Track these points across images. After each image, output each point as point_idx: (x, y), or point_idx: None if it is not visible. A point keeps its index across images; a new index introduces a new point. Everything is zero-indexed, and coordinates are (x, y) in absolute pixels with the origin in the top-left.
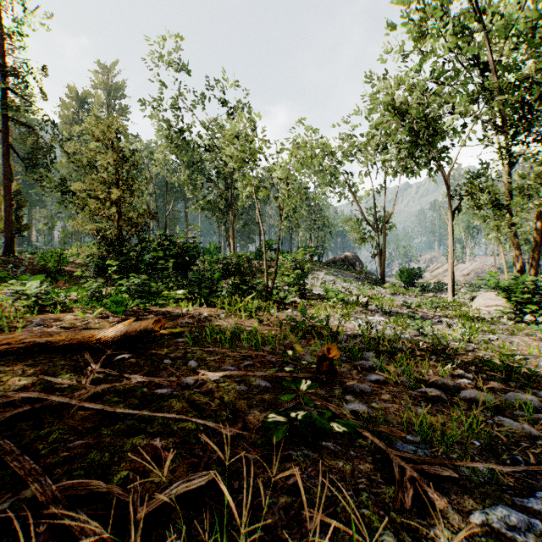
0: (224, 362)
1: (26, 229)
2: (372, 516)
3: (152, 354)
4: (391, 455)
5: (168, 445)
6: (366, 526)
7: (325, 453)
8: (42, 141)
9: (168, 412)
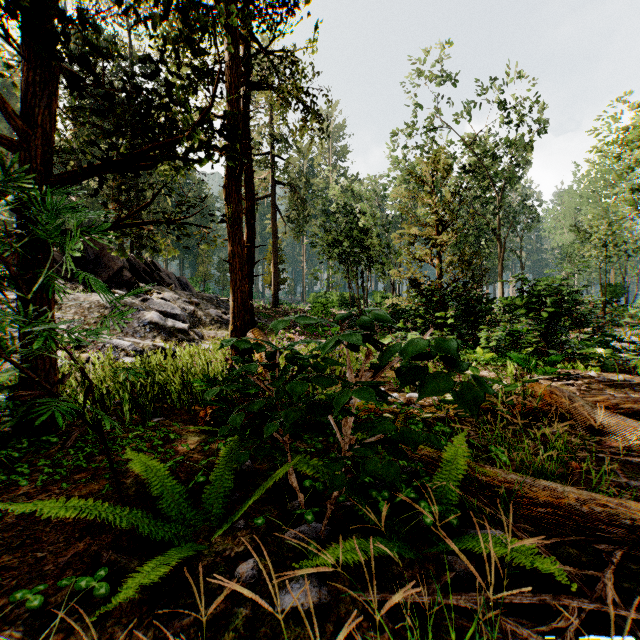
0: None
1: (284, 281)
2: None
3: None
4: None
5: None
6: None
7: None
8: (299, 198)
9: None
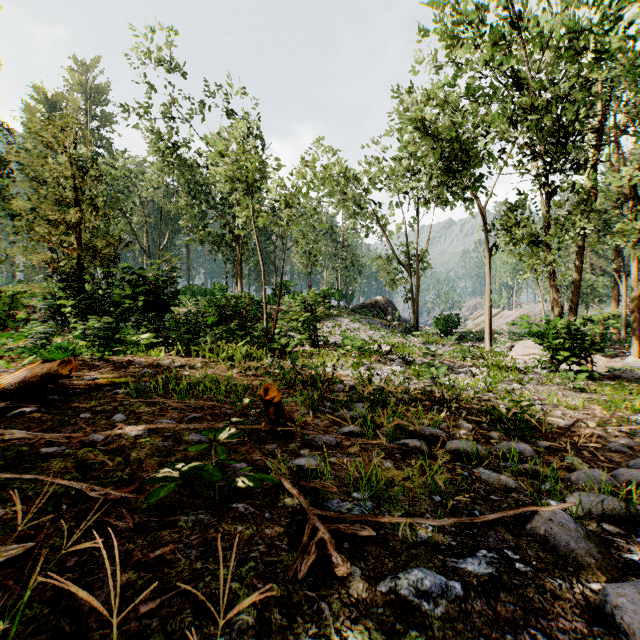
0: (164, 416)
1: None
2: (240, 590)
3: (70, 407)
4: (310, 514)
5: (7, 515)
6: (226, 604)
7: (229, 517)
8: None
9: (38, 475)
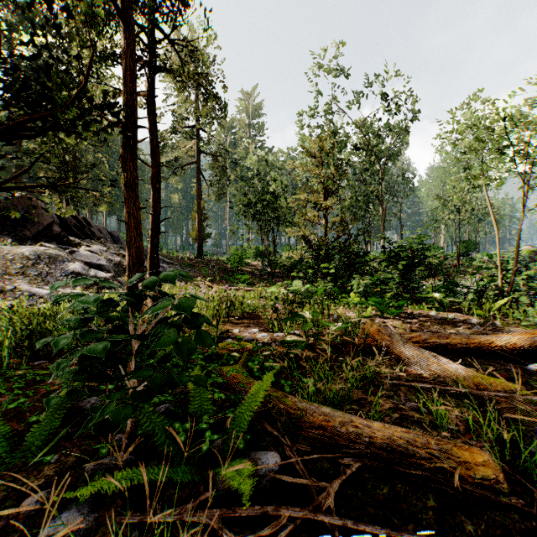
0: None
1: (208, 236)
2: None
3: None
4: None
5: None
6: None
7: None
8: (220, 165)
9: None
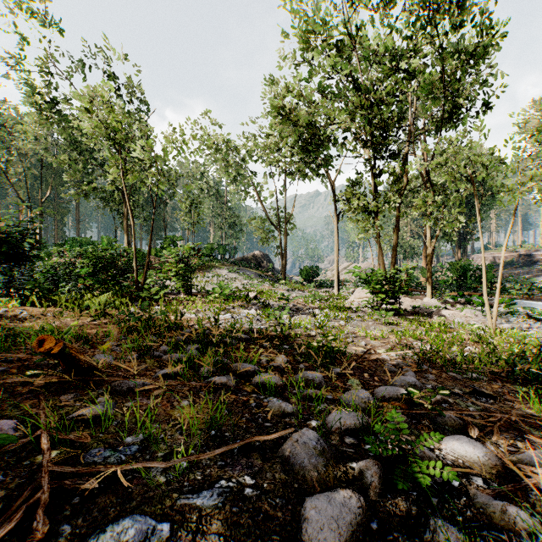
0: None
1: None
2: None
3: None
4: (43, 472)
5: None
6: None
7: None
8: None
9: None
